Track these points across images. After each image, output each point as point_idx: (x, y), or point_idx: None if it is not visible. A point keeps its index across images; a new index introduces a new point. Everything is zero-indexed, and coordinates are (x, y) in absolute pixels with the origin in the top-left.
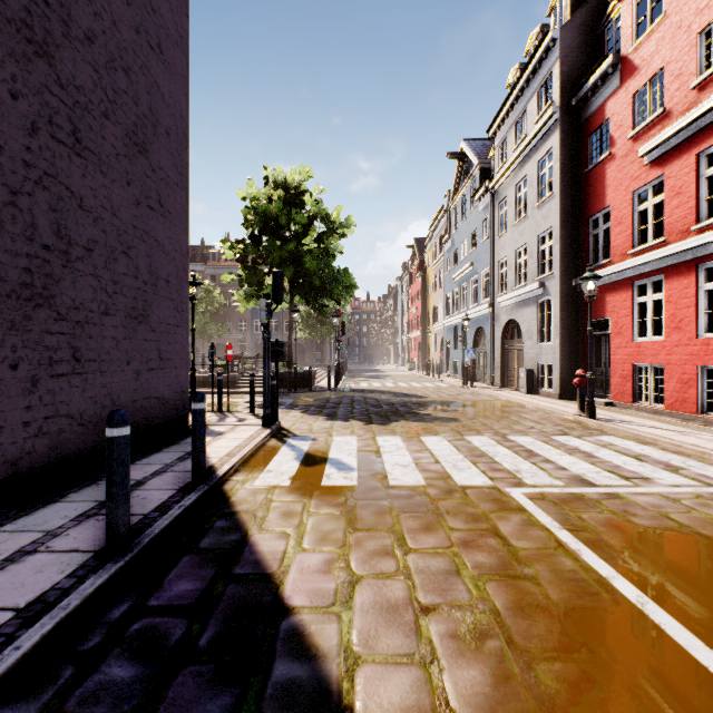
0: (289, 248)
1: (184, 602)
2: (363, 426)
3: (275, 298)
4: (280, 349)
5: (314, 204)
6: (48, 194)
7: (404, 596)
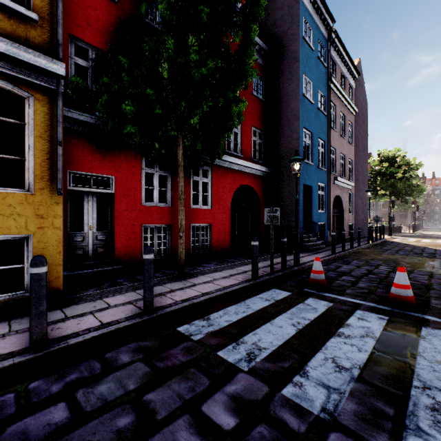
0: (390, 182)
1: (390, 242)
2: (420, 238)
3: (392, 207)
4: (392, 218)
5: (401, 158)
6: (358, 199)
7: (417, 243)
